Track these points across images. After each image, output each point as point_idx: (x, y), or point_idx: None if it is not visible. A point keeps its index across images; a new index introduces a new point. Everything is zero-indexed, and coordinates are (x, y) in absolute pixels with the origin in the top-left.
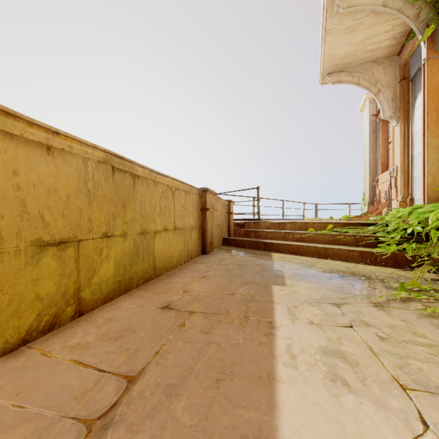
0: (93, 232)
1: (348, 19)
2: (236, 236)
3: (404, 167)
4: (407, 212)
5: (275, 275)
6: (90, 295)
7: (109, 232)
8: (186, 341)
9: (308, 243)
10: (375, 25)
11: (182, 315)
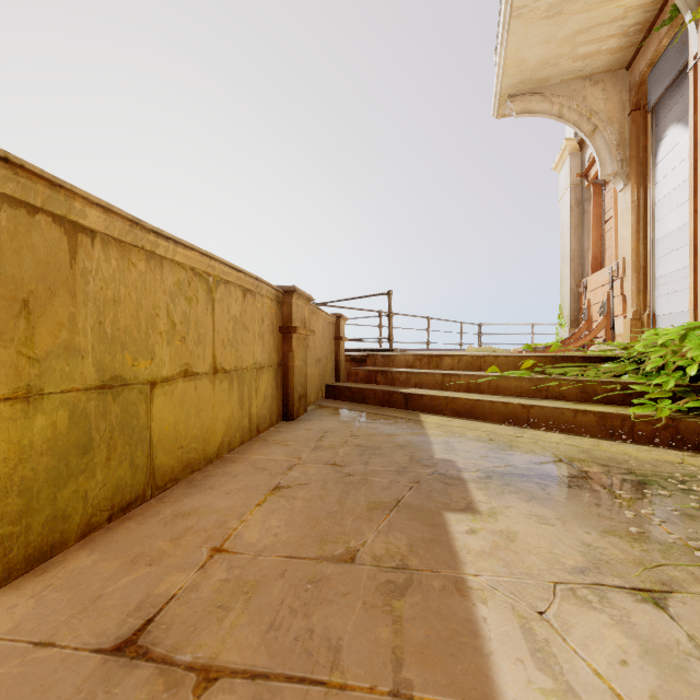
0: None
1: None
2: (351, 380)
3: (637, 259)
4: (677, 337)
5: (443, 476)
6: None
7: None
8: None
9: (489, 396)
10: (597, 4)
11: (169, 695)
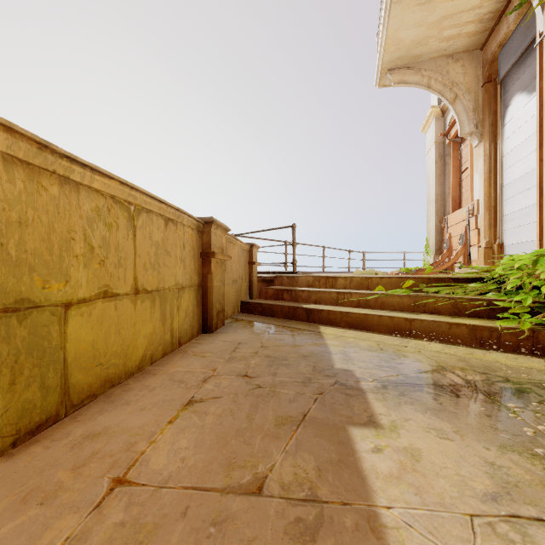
0: None
1: None
2: (262, 298)
3: (489, 201)
4: (530, 262)
5: (344, 387)
6: None
7: None
8: None
9: (376, 311)
10: None
11: None
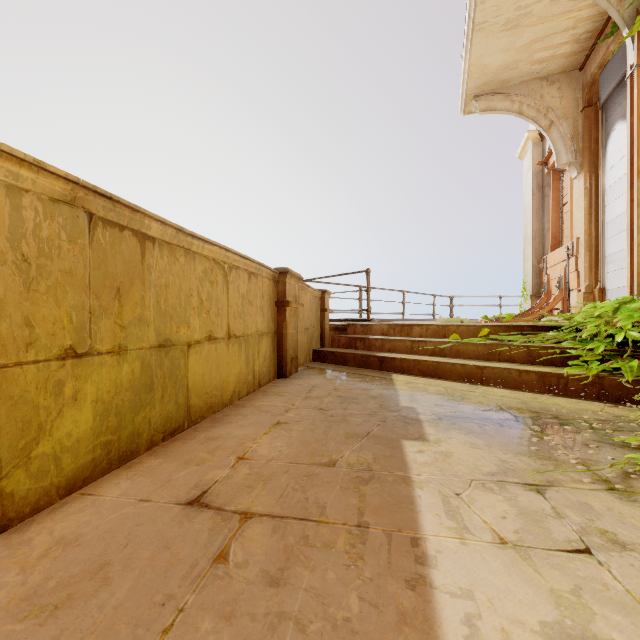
0: (38, 348)
1: (510, 7)
2: (335, 346)
3: (590, 239)
4: (611, 309)
5: (404, 418)
6: (30, 483)
7: (81, 346)
8: (224, 616)
9: (450, 359)
10: (550, 17)
11: (225, 523)
